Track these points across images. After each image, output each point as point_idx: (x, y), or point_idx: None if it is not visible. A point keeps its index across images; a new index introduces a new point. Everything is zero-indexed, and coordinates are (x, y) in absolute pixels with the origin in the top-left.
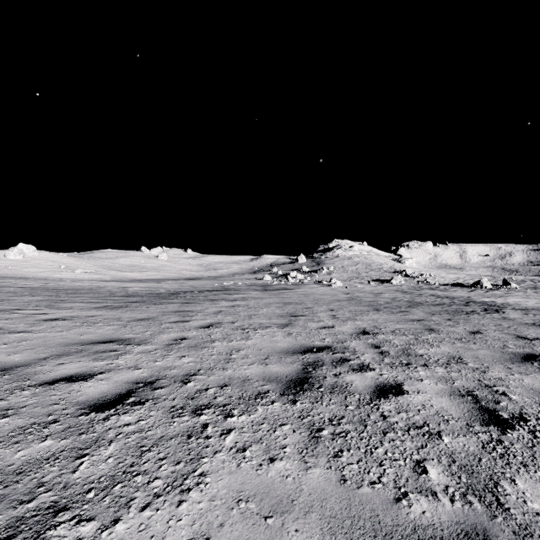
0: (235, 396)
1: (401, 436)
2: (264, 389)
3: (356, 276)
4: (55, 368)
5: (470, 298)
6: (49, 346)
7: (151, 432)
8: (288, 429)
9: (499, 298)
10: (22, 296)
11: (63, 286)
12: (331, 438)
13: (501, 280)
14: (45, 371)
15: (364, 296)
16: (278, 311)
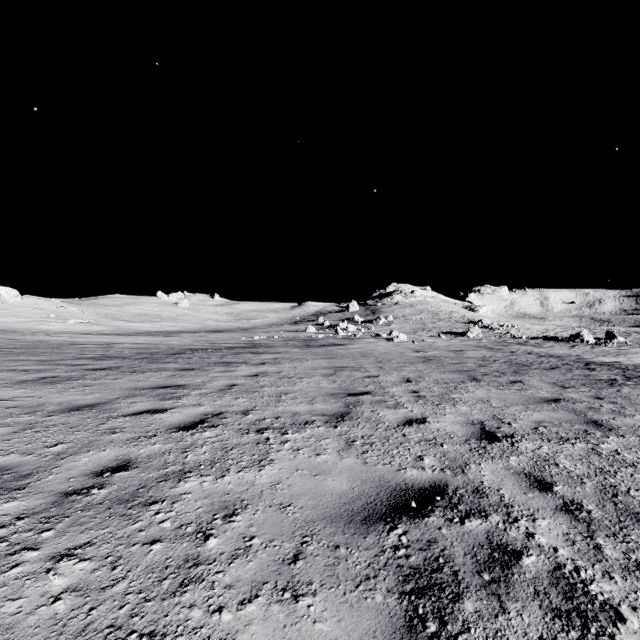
0: None
1: None
2: None
3: (421, 327)
4: None
5: (582, 357)
6: None
7: None
8: None
9: (619, 357)
10: None
11: (19, 342)
12: None
13: (600, 332)
14: None
15: (443, 355)
16: (326, 385)
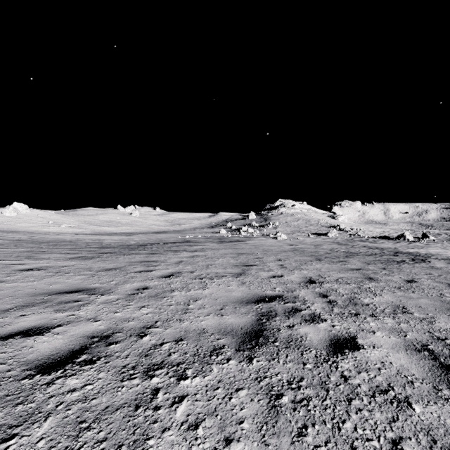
0: (190, 353)
1: (367, 404)
2: (219, 343)
3: (298, 230)
4: (15, 320)
5: (397, 249)
6: (17, 296)
7: (95, 401)
8: (245, 395)
9: (422, 249)
10: (7, 248)
11: (47, 239)
12: (292, 407)
13: (420, 233)
14: (4, 324)
15: (306, 247)
16: (233, 261)
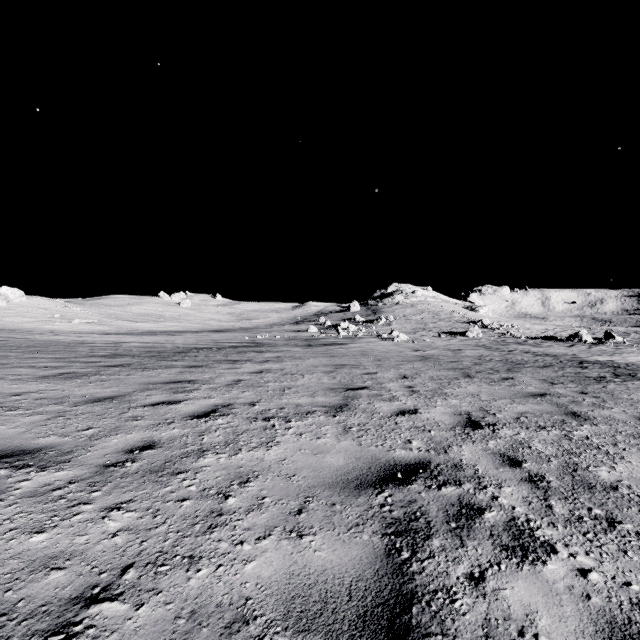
0: None
1: None
2: None
3: (422, 327)
4: None
5: (577, 356)
6: None
7: None
8: None
9: (614, 356)
10: None
11: (31, 341)
12: None
13: (600, 332)
14: None
15: (441, 354)
16: (327, 380)
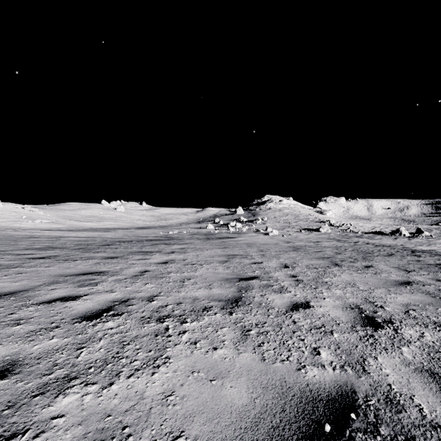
0: None
1: None
2: None
3: (287, 225)
4: None
5: (405, 246)
6: None
7: None
8: None
9: (431, 246)
10: None
11: None
12: None
13: (411, 229)
14: None
15: (306, 245)
16: (222, 270)
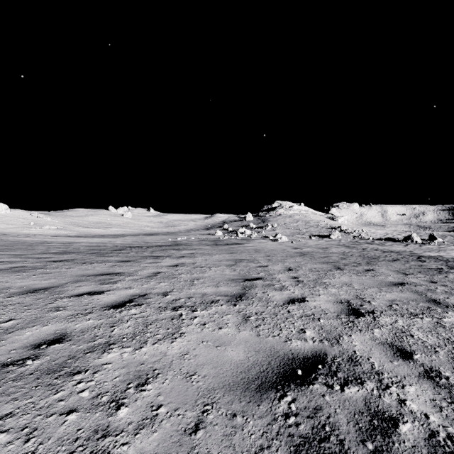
0: None
1: None
2: None
3: (297, 231)
4: None
5: (414, 252)
6: None
7: None
8: None
9: (440, 252)
10: None
11: (3, 241)
12: None
13: (425, 235)
14: None
15: (314, 251)
16: (228, 272)
